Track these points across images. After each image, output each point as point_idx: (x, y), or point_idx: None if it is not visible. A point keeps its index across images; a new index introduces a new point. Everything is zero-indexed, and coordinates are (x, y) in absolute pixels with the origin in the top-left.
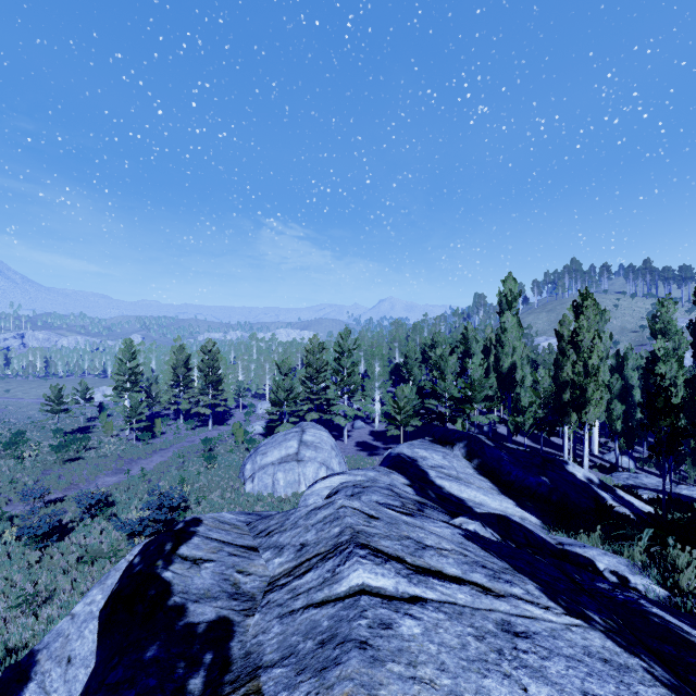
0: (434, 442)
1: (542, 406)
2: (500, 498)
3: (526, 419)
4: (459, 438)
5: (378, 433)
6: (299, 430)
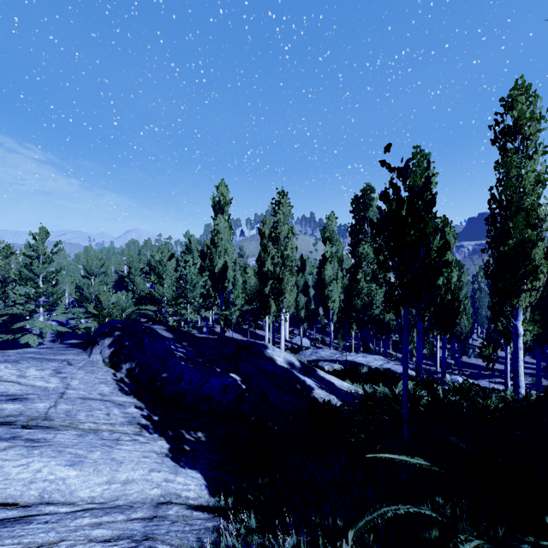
0: (77, 345)
1: (249, 302)
2: (134, 447)
3: (233, 311)
4: (106, 332)
5: None
6: None
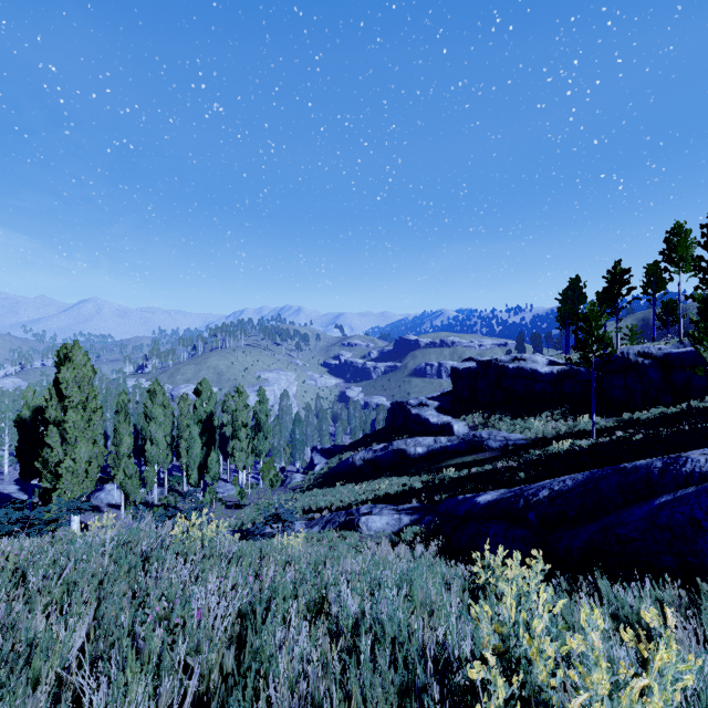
0: None
1: None
2: None
3: None
4: None
5: None
6: None
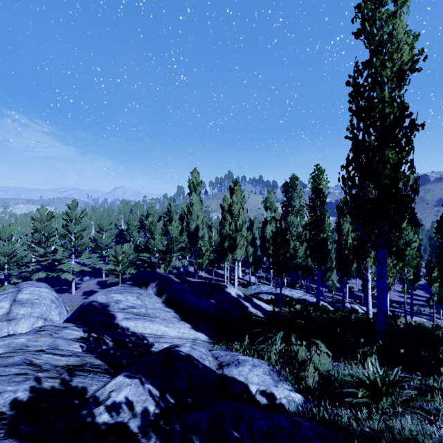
0: (134, 285)
1: (213, 252)
2: (180, 325)
3: (204, 260)
4: (152, 279)
5: (105, 282)
6: (14, 290)
